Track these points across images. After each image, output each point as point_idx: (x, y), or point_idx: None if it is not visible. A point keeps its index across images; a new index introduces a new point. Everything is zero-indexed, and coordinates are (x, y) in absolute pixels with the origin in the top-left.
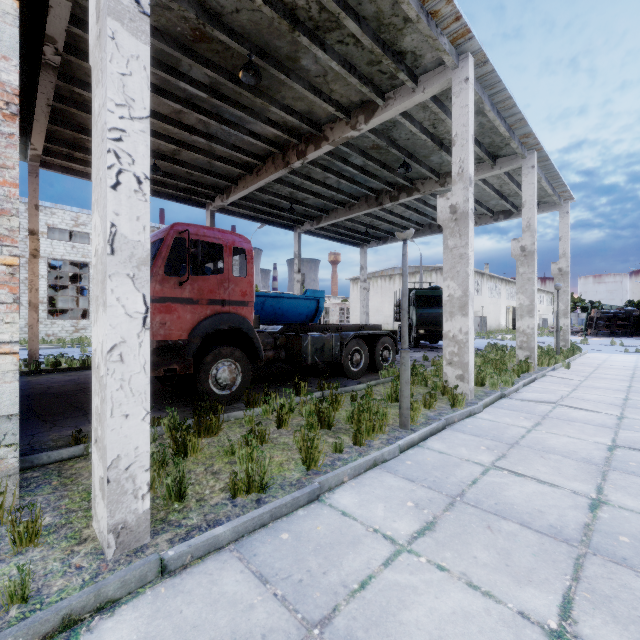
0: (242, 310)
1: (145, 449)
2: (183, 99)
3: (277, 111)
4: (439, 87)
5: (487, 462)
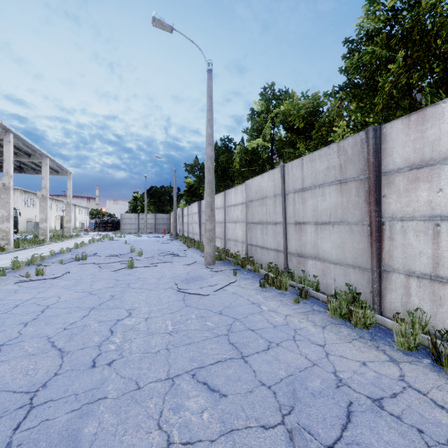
0: None
1: None
2: None
3: None
4: None
5: (11, 256)
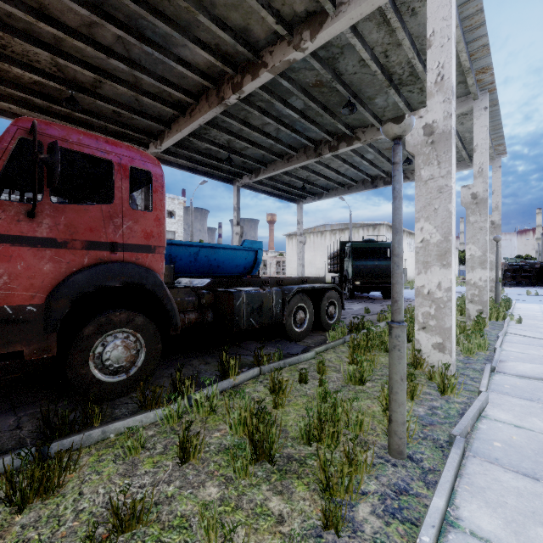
0: (145, 258)
1: None
2: (91, 3)
3: (206, 22)
4: None
5: None
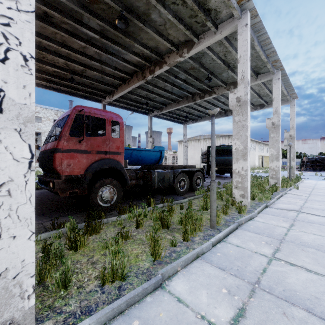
0: (117, 157)
1: (30, 261)
2: (86, 39)
3: (138, 46)
4: (230, 30)
5: (269, 254)
